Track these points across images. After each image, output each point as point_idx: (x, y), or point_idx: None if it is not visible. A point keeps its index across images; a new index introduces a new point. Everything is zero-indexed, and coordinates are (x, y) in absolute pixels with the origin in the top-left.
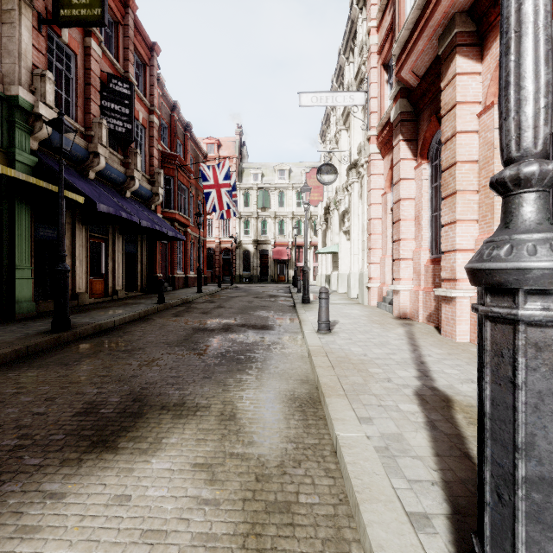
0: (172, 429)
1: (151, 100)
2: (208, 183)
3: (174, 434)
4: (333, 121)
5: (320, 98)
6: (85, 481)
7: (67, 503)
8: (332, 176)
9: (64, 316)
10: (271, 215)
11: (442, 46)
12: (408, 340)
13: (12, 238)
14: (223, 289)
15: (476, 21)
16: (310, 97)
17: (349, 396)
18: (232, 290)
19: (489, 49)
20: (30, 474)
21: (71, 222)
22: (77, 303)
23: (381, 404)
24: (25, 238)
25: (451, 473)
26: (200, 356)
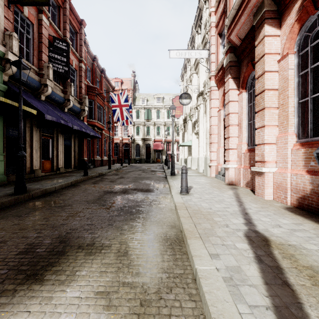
0: (84, 264)
1: (80, 54)
2: (115, 104)
3: (84, 267)
4: (189, 68)
5: (181, 53)
6: (15, 309)
7: None
8: (188, 100)
9: (22, 184)
10: (152, 124)
11: (256, 19)
12: (236, 199)
13: None
14: (124, 167)
15: (277, 3)
16: (175, 52)
17: (202, 237)
18: (129, 167)
19: (285, 21)
20: None
21: (30, 126)
22: (33, 176)
23: (224, 244)
24: None
25: (278, 299)
26: (107, 210)
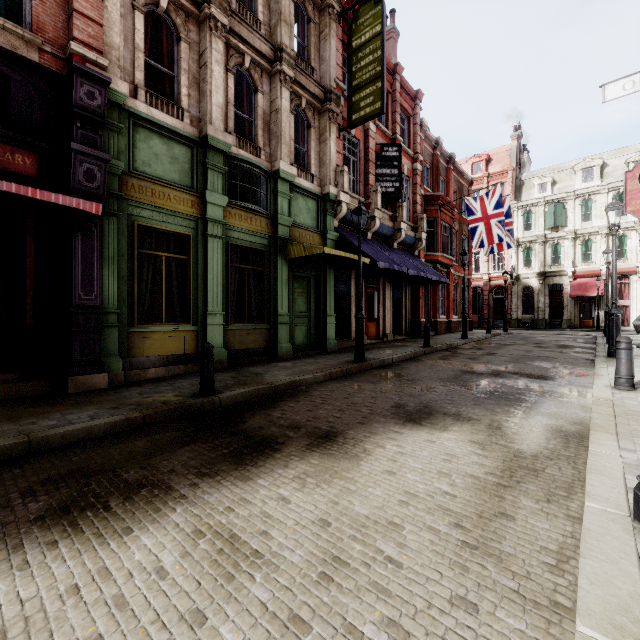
0: (453, 424)
1: (414, 149)
2: (474, 217)
3: (455, 426)
4: None
5: (638, 80)
6: (410, 431)
7: (405, 436)
8: None
9: (361, 351)
10: (568, 235)
11: None
12: None
13: (325, 294)
14: (493, 336)
15: None
16: (621, 84)
17: (620, 435)
18: (504, 337)
19: None
20: (383, 423)
21: (355, 277)
22: None
23: None
24: (332, 294)
25: None
26: (469, 391)
